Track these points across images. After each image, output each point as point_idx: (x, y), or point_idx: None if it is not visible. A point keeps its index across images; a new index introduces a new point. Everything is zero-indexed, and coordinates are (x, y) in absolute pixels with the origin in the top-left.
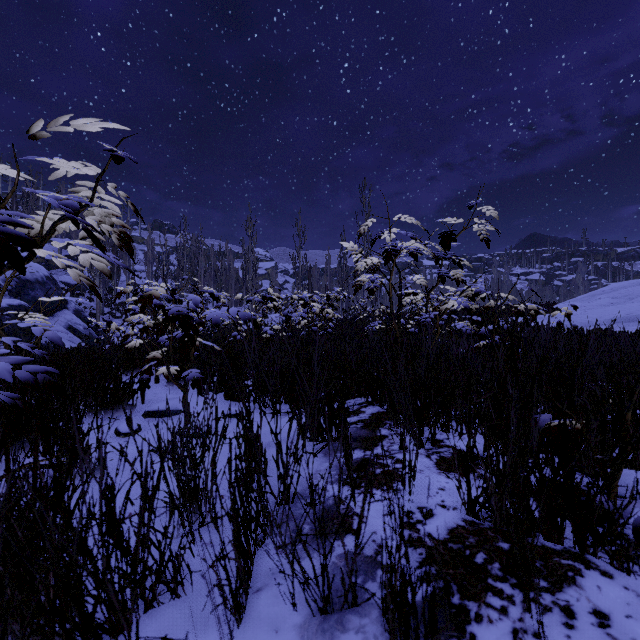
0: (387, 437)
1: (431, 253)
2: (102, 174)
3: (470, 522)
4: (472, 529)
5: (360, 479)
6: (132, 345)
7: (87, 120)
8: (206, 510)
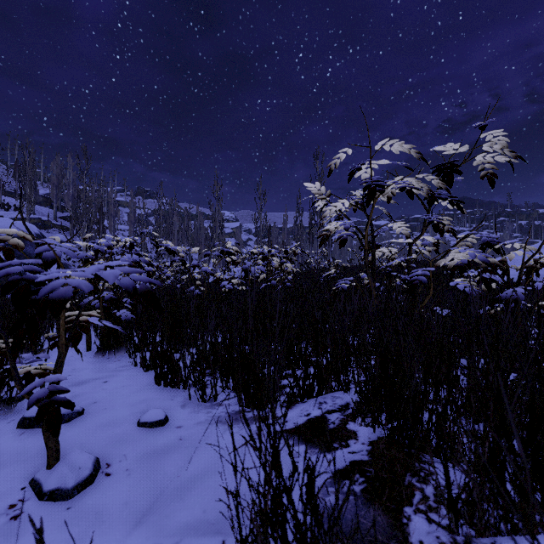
0: None
1: (425, 191)
2: None
3: None
4: None
5: None
6: None
7: None
8: None
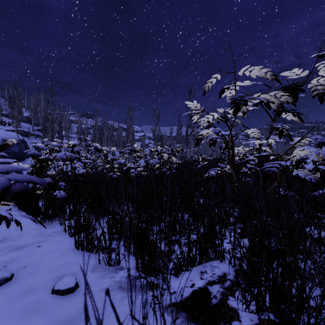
0: None
1: (275, 105)
2: None
3: None
4: None
5: None
6: None
7: None
8: None
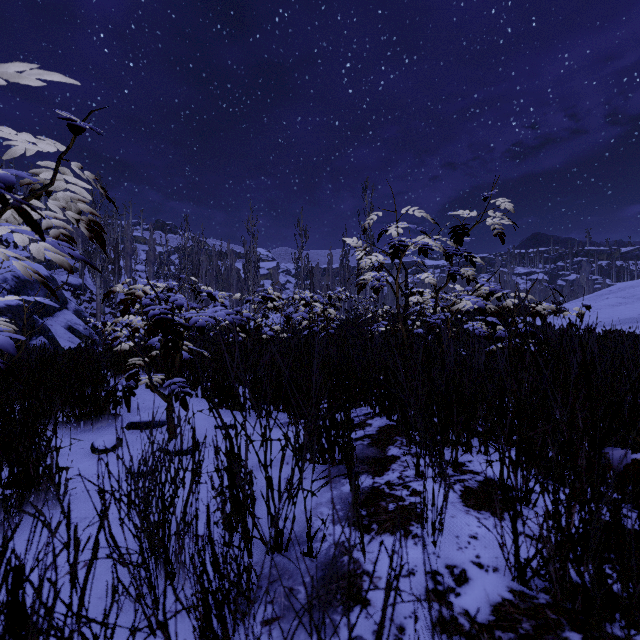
0: (399, 458)
1: (442, 249)
2: (65, 152)
3: (519, 594)
4: (524, 606)
5: (370, 518)
6: (122, 348)
7: (19, 67)
8: (177, 564)
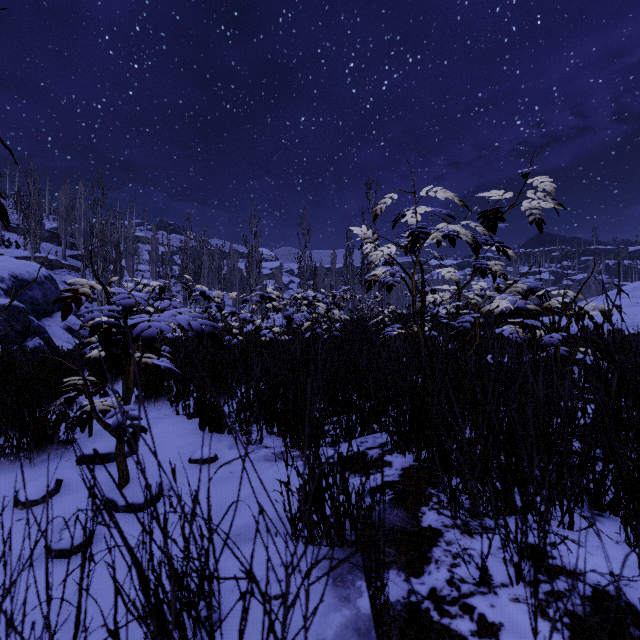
0: (441, 535)
1: (470, 237)
2: None
3: None
4: None
5: None
6: (96, 354)
7: None
8: None
